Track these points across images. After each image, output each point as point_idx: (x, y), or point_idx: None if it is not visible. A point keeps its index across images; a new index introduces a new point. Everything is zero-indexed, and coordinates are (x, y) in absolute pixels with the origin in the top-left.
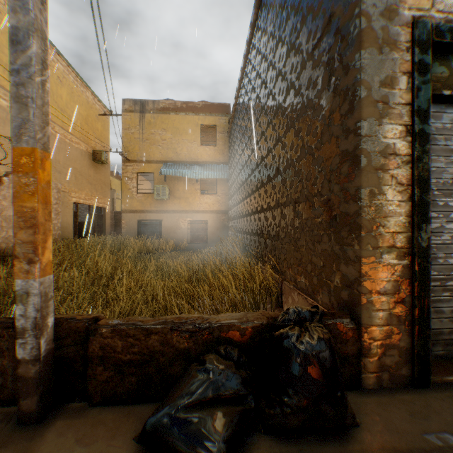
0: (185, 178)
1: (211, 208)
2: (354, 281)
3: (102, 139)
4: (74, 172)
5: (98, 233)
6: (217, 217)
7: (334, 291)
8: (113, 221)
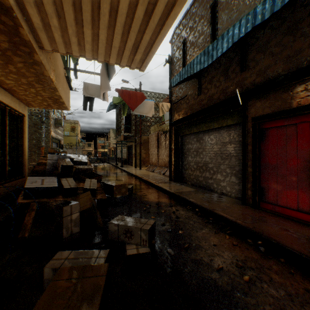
0: None
1: None
2: None
3: None
4: None
5: None
6: None
7: None
8: None
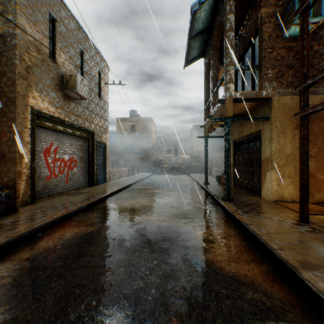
0: None
1: None
2: (15, 178)
3: None
4: None
5: None
6: None
7: (5, 184)
8: None
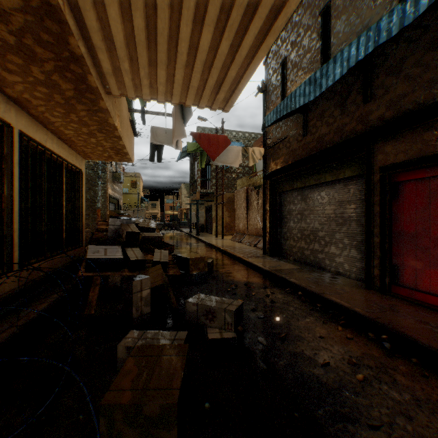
0: None
1: None
2: None
3: None
4: None
5: None
6: None
7: None
8: None
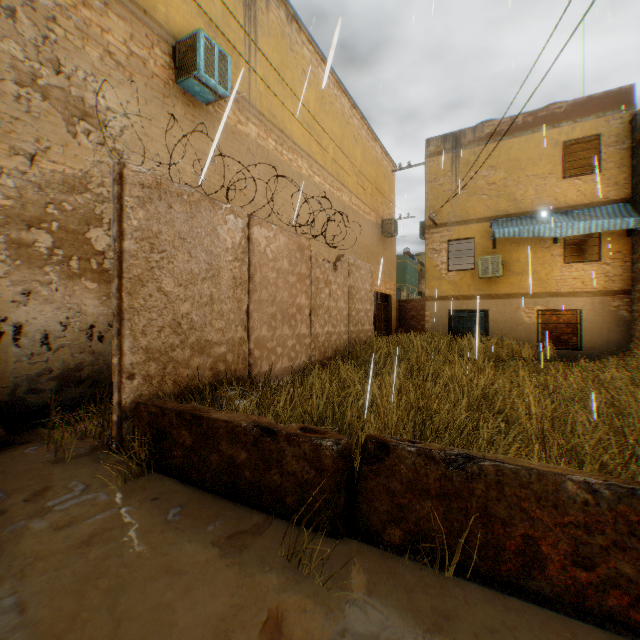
0: (530, 239)
1: (585, 287)
2: None
3: (389, 204)
4: (366, 251)
5: (383, 329)
6: (600, 303)
7: None
8: (397, 312)
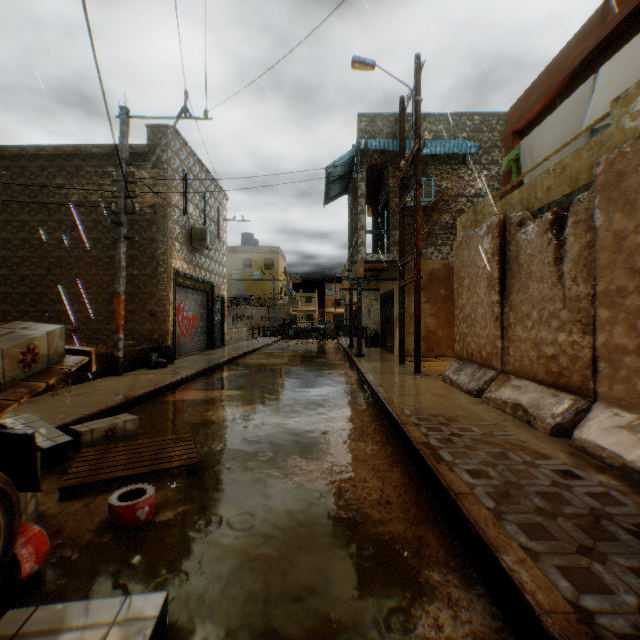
0: None
1: None
2: (165, 335)
3: None
4: None
5: None
6: None
7: (155, 340)
8: None
